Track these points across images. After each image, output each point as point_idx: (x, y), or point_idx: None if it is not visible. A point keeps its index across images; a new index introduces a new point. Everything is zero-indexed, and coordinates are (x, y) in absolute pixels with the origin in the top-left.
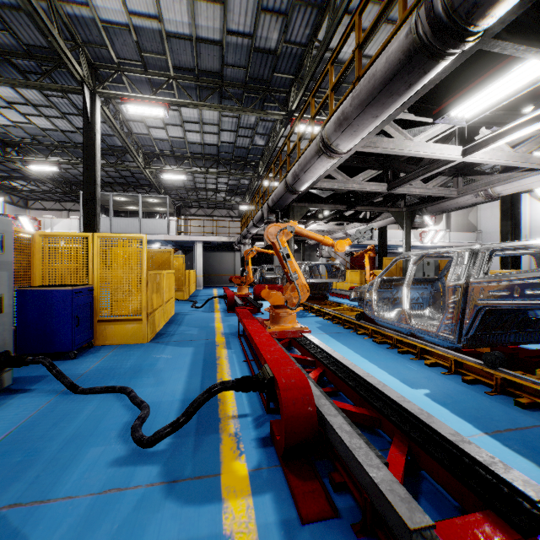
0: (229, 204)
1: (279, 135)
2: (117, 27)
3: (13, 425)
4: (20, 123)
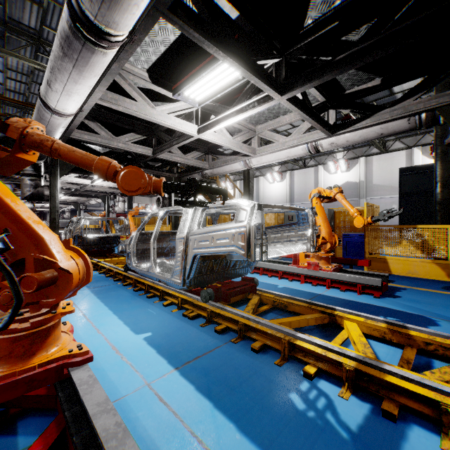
0: None
1: None
2: None
3: None
4: None
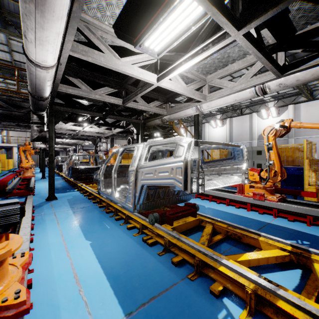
0: None
1: None
2: None
3: None
4: None
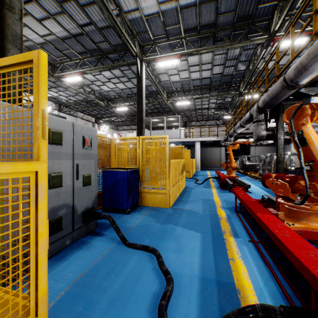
0: (216, 117)
1: (260, 56)
2: (153, 16)
3: (87, 266)
4: (113, 88)
